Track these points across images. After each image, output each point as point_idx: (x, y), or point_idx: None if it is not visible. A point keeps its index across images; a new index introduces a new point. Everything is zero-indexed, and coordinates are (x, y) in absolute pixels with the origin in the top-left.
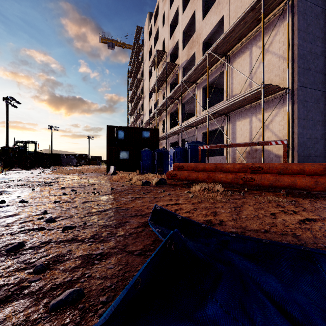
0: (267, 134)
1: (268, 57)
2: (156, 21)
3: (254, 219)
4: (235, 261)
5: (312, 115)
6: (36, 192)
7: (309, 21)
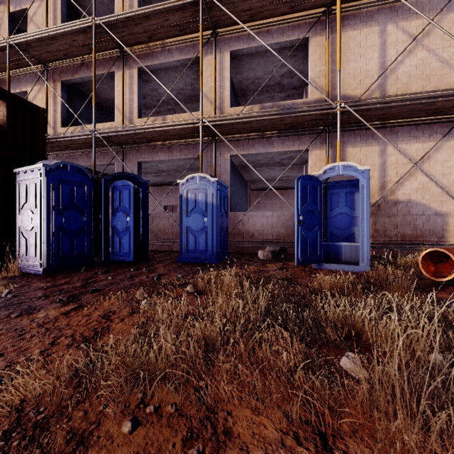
0: (419, 177)
1: (422, 54)
2: None
3: None
4: None
5: None
6: None
7: None
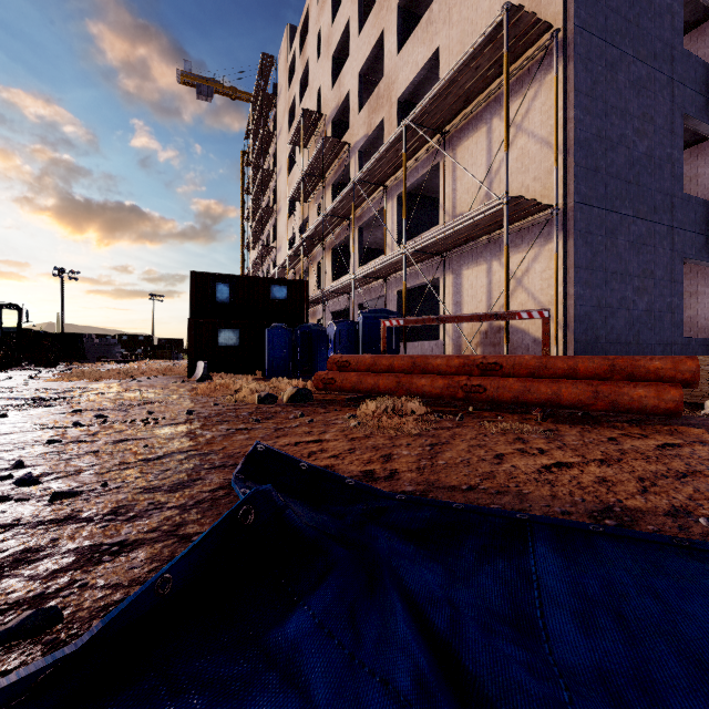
0: (519, 296)
1: (522, 141)
2: (304, 45)
3: (459, 467)
4: (379, 542)
5: (602, 262)
6: (11, 421)
7: (597, 74)
